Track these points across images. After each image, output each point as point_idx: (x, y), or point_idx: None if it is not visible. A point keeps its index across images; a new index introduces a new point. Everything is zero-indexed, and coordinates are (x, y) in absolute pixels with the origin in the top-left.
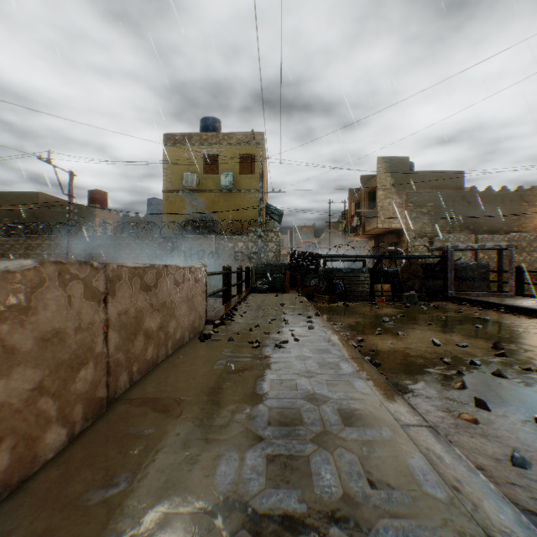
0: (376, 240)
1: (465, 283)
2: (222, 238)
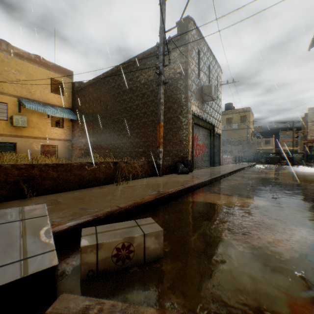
0: None
1: None
2: (233, 146)
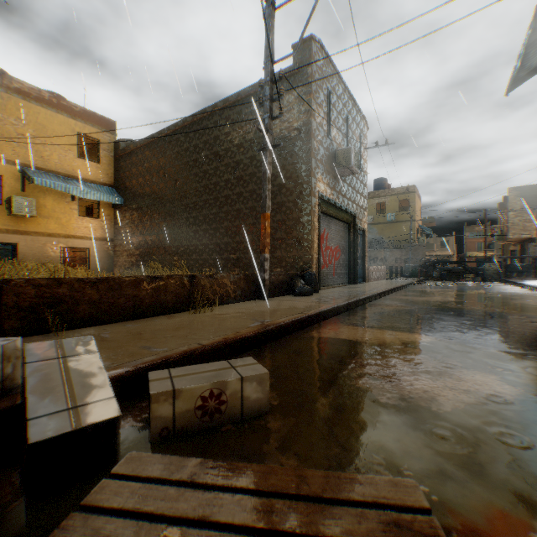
0: (520, 245)
1: (521, 274)
2: (388, 251)
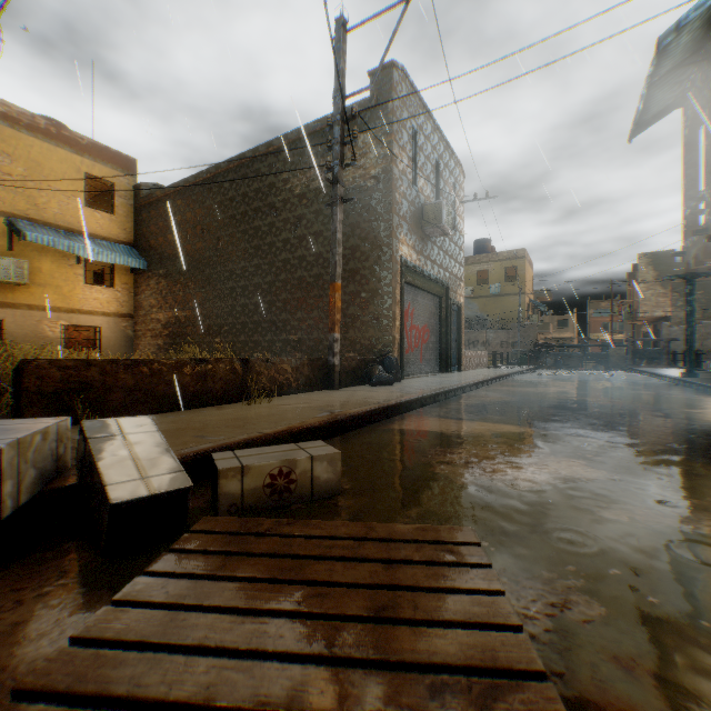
0: (653, 325)
1: (652, 361)
2: (491, 332)
